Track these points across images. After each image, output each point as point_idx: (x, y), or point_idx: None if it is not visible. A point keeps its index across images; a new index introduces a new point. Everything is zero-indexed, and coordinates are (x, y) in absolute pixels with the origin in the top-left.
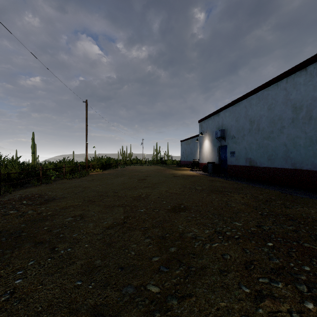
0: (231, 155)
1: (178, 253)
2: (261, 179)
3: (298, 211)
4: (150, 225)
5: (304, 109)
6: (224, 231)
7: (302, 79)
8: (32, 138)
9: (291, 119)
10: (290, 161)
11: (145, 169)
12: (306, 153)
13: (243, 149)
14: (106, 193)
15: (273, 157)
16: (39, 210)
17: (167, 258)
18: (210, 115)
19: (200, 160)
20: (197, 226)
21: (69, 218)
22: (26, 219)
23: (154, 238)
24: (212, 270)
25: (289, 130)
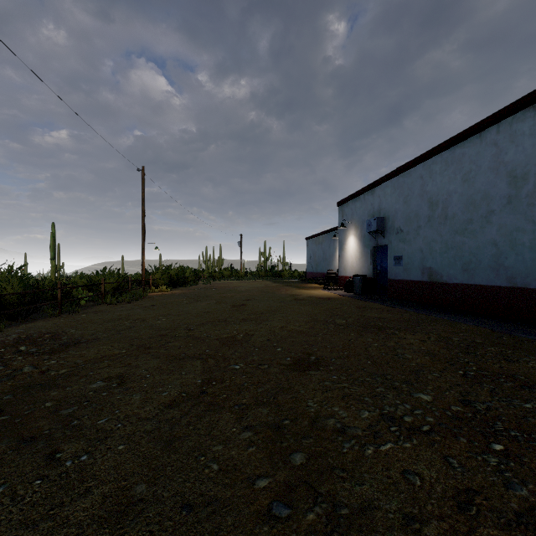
0: (396, 263)
1: (310, 468)
2: (451, 305)
3: (532, 369)
4: (252, 398)
5: (531, 179)
6: (400, 414)
7: (528, 125)
8: (51, 233)
9: (506, 197)
10: (503, 274)
11: (245, 286)
12: (534, 258)
13: (417, 252)
14: (173, 332)
15: (472, 266)
16: (46, 366)
17: (286, 481)
18: (358, 193)
19: (341, 271)
20: (344, 403)
21: (97, 382)
22: (18, 384)
23: (260, 431)
24: (386, 514)
25: (502, 217)
